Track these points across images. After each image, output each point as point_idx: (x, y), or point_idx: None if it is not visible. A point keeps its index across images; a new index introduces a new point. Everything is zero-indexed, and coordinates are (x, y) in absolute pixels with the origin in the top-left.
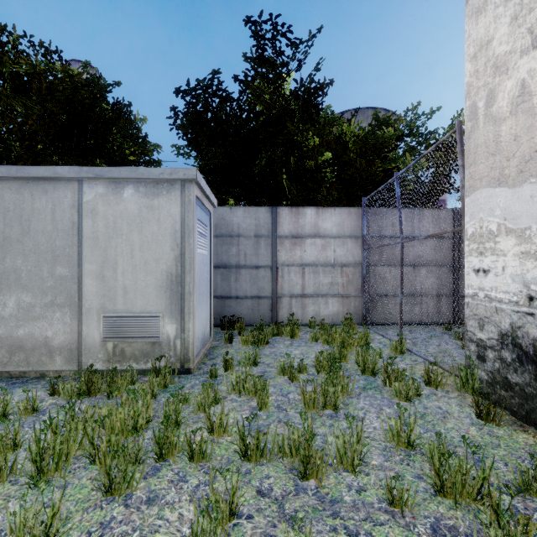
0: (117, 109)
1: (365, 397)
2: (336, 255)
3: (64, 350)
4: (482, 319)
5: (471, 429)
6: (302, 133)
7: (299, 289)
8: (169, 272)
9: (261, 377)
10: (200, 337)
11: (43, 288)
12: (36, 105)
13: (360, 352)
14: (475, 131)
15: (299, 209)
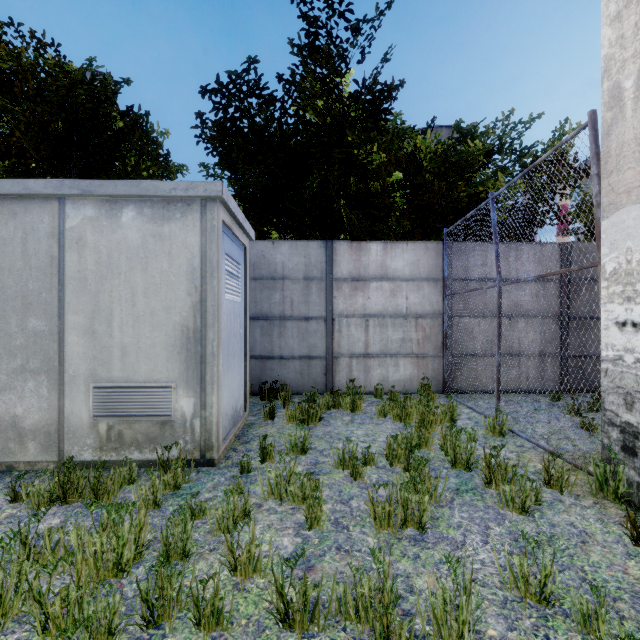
0: (131, 119)
1: (461, 505)
2: (408, 303)
3: (39, 433)
4: (630, 394)
5: (630, 564)
6: (365, 145)
7: (361, 347)
8: (184, 325)
9: (311, 474)
10: (229, 414)
11: (10, 347)
12: (25, 111)
13: (448, 436)
14: (618, 123)
15: (362, 243)
